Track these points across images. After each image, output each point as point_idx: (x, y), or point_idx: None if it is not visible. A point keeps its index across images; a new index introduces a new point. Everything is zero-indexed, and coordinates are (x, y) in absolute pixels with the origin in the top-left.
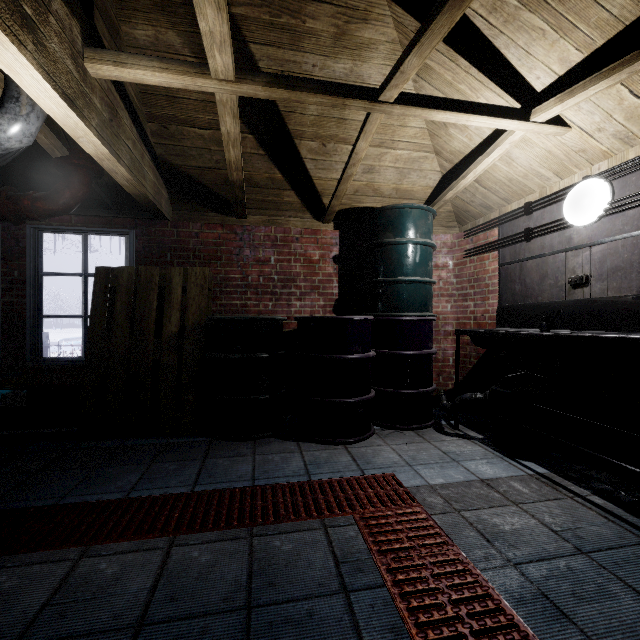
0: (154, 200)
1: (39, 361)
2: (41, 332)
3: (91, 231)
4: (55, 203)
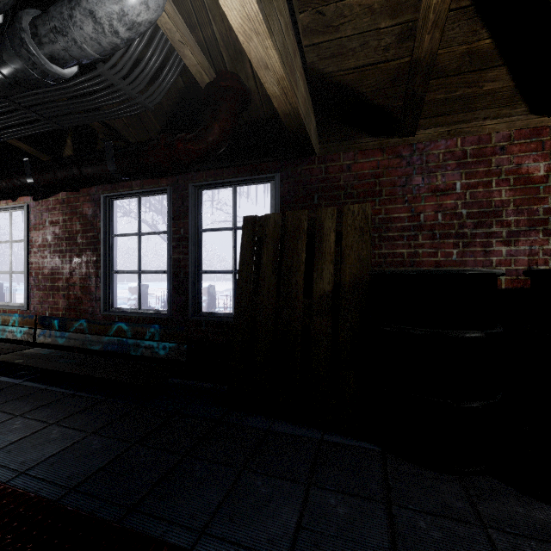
0: (304, 121)
1: (198, 315)
2: (200, 287)
3: (239, 182)
4: (204, 141)
